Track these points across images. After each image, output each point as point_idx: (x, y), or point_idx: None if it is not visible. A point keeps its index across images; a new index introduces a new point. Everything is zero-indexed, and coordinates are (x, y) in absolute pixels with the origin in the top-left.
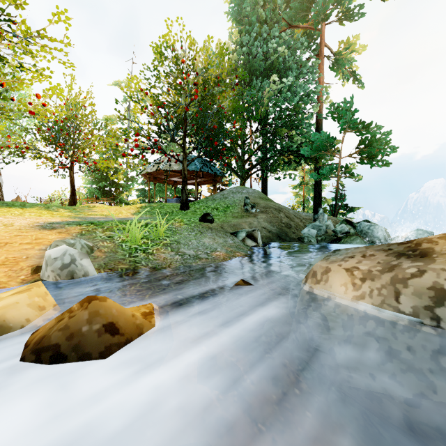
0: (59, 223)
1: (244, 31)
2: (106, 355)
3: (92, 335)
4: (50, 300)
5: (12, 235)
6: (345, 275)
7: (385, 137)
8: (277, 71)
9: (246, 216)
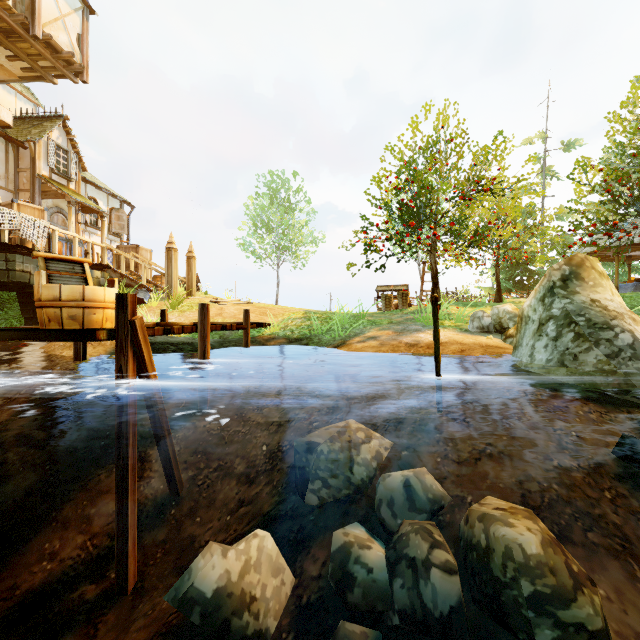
0: None
1: None
2: None
3: None
4: None
5: None
6: None
7: None
8: None
9: None
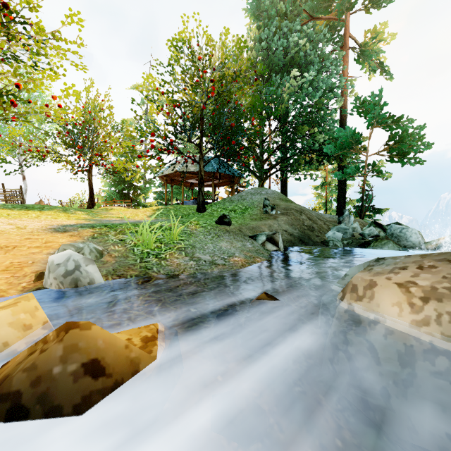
0: (73, 225)
1: (262, 27)
2: (82, 409)
3: (65, 379)
4: (40, 316)
5: (23, 239)
6: (397, 292)
7: (418, 132)
8: (298, 66)
9: (265, 218)
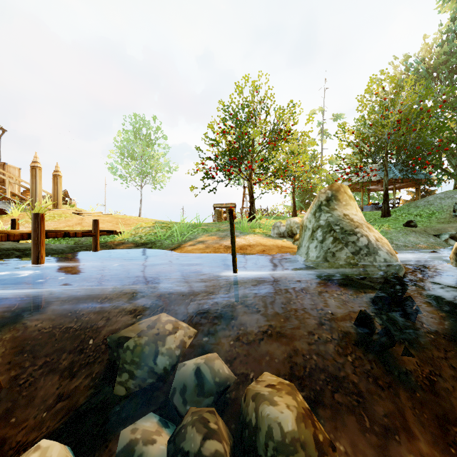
0: None
1: None
2: None
3: None
4: None
5: None
6: None
7: None
8: None
9: (454, 221)
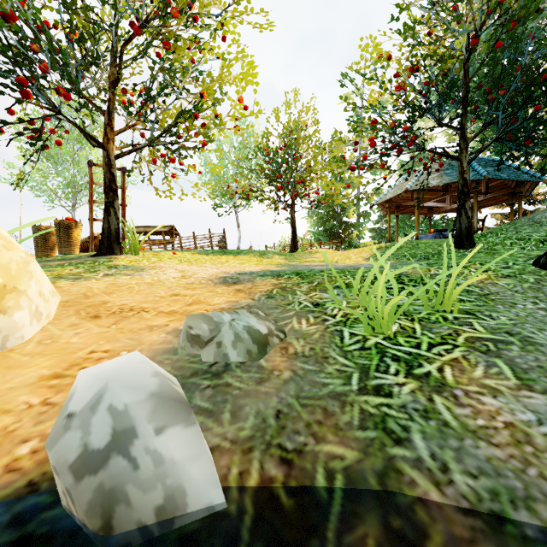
0: (252, 273)
1: None
2: None
3: None
4: None
5: (167, 295)
6: None
7: None
8: None
9: None
